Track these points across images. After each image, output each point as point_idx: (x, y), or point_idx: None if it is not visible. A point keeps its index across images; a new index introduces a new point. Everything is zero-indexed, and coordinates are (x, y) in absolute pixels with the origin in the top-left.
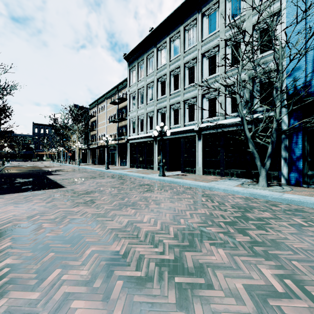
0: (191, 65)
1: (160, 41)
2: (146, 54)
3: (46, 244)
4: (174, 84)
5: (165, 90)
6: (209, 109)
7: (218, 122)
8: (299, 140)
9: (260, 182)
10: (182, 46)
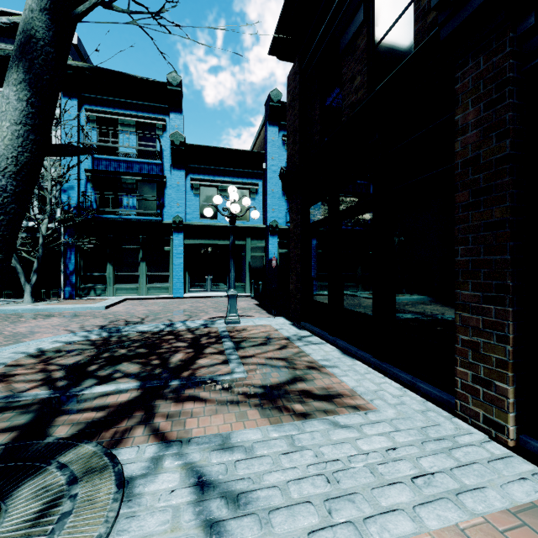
0: None
1: None
2: None
3: None
4: None
5: None
6: None
7: None
8: (72, 255)
9: (25, 299)
10: None
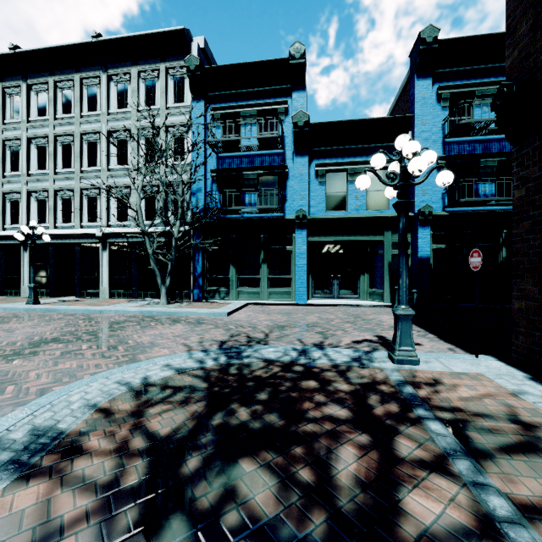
0: (92, 140)
1: (35, 76)
2: (3, 83)
3: None
4: (64, 158)
5: (46, 162)
6: (118, 209)
7: (129, 229)
8: (200, 258)
9: (161, 300)
10: (78, 106)
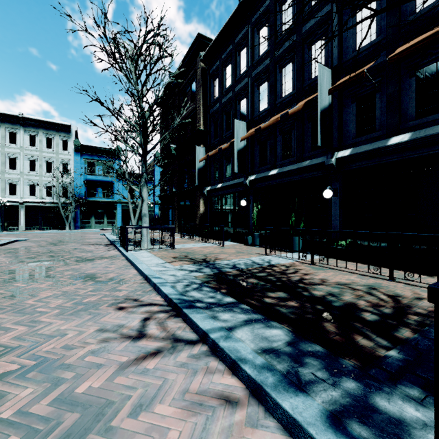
0: (13, 157)
1: None
2: None
3: (44, 236)
4: None
5: None
6: (30, 190)
7: (39, 200)
8: (78, 213)
9: (67, 229)
10: (4, 140)
